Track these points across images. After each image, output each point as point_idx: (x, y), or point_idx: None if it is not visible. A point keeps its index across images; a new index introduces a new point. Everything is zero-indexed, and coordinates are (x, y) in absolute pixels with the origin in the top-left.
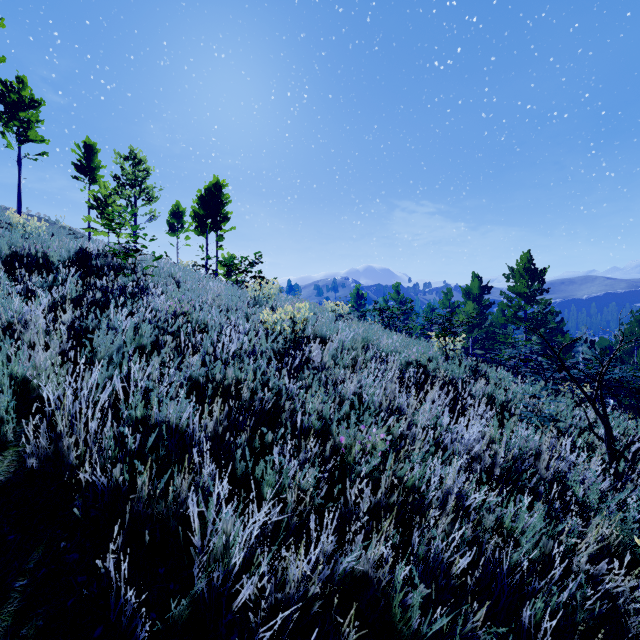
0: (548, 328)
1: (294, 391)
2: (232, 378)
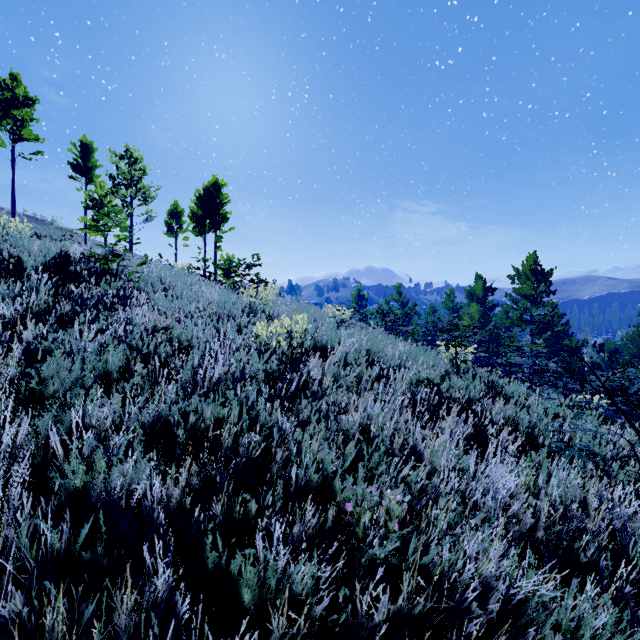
0: (555, 331)
1: (288, 431)
2: (212, 415)
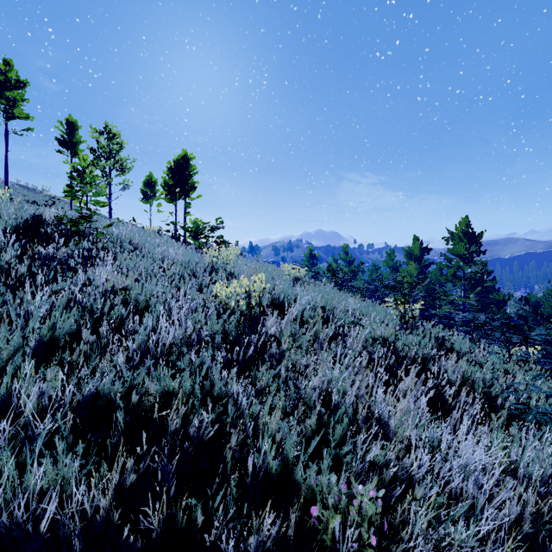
0: (485, 286)
1: (244, 406)
2: (161, 389)
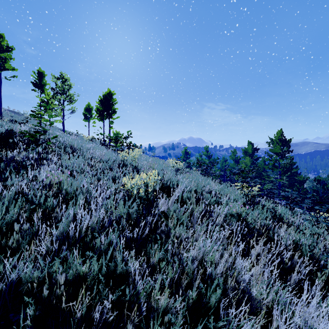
0: (292, 172)
1: (139, 287)
2: (74, 273)
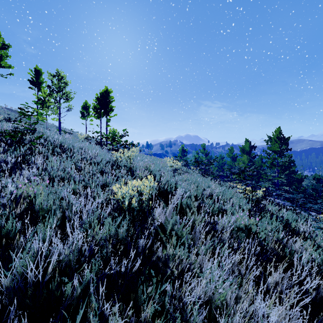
0: (291, 170)
1: None
2: None
